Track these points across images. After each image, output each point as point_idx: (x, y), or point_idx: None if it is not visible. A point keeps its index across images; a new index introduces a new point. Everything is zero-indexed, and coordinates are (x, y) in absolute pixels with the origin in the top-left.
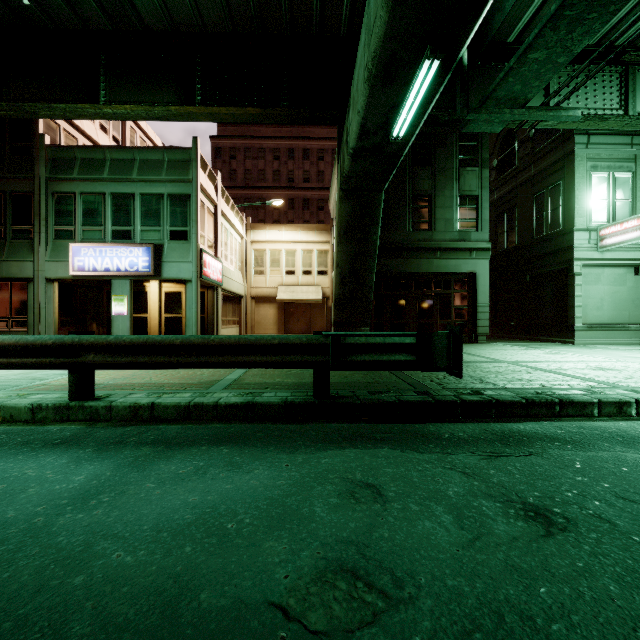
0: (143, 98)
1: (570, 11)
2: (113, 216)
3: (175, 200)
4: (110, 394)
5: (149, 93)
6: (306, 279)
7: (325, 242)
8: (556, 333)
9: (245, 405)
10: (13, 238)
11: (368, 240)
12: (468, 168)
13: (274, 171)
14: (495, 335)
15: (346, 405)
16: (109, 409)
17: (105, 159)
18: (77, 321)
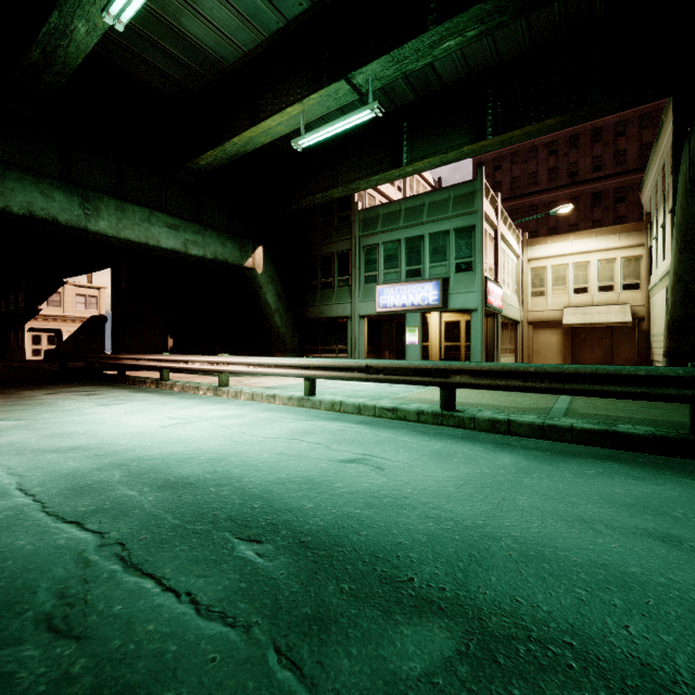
0: (437, 148)
1: None
2: (406, 258)
3: (460, 233)
4: (463, 409)
5: (442, 142)
6: (604, 297)
7: (635, 246)
8: None
9: (603, 432)
10: (338, 286)
11: None
12: None
13: (549, 170)
14: None
15: None
16: (472, 420)
17: (400, 210)
18: (375, 349)
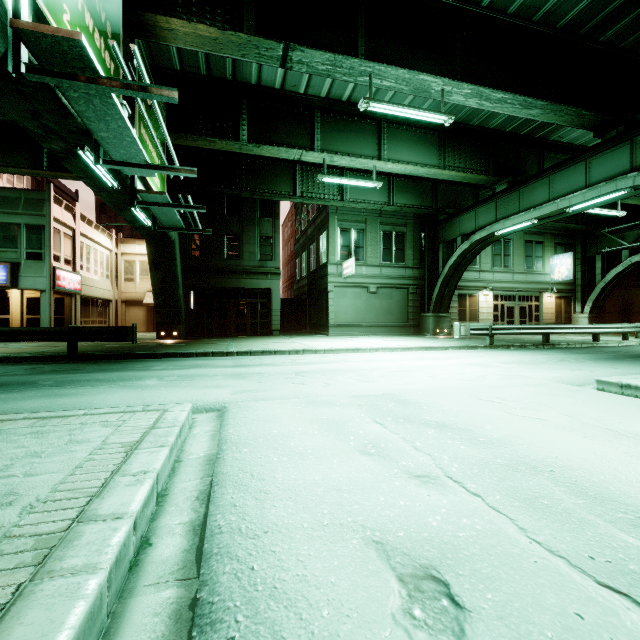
0: None
1: (158, 212)
2: None
3: (31, 229)
4: None
5: (4, 156)
6: None
7: None
8: (325, 329)
9: (31, 357)
10: None
11: (170, 270)
12: (265, 218)
13: None
14: (309, 331)
15: (81, 356)
16: None
17: None
18: None
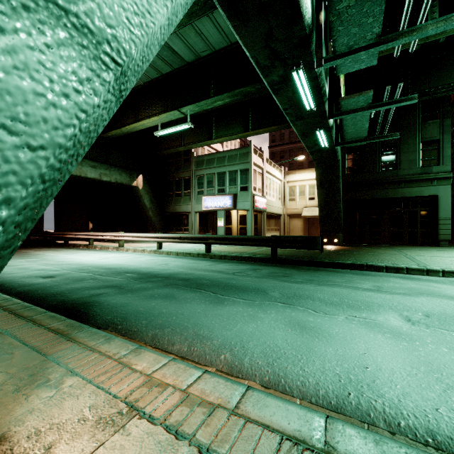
0: (228, 132)
1: (348, 124)
2: (218, 183)
3: (242, 172)
4: (215, 252)
5: (230, 129)
6: None
7: None
8: None
9: (249, 257)
10: (184, 196)
11: (334, 186)
12: (429, 121)
13: None
14: None
15: (280, 260)
16: (214, 256)
17: (215, 158)
18: (204, 229)
